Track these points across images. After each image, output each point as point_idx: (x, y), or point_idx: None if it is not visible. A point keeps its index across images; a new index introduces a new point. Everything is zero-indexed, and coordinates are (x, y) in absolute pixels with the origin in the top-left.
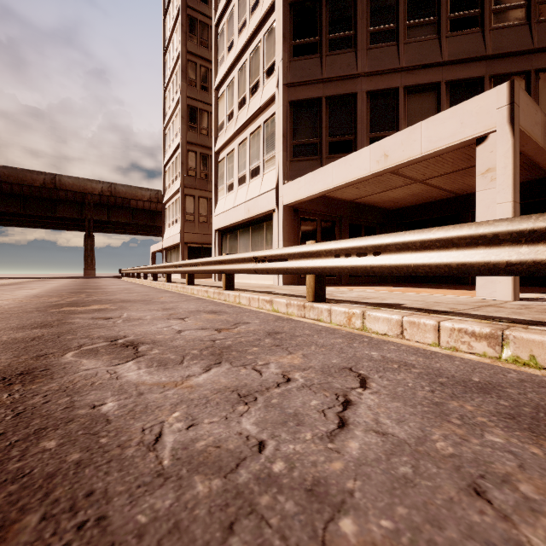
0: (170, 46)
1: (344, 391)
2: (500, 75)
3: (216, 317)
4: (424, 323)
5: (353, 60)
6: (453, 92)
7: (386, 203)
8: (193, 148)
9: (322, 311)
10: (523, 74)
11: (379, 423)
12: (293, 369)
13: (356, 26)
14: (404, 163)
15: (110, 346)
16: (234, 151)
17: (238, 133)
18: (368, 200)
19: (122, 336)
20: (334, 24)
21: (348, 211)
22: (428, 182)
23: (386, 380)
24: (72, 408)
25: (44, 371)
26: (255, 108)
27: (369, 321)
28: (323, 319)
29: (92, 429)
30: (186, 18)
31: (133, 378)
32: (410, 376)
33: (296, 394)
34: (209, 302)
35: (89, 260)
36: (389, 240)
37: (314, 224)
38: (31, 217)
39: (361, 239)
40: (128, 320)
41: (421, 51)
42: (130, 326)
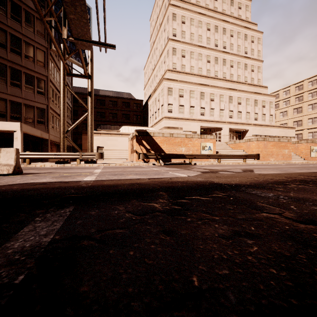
0: None
1: None
2: (26, 104)
3: None
4: None
5: None
6: (12, 104)
7: None
8: None
9: None
10: (33, 106)
11: None
12: None
13: None
14: None
15: None
16: None
17: None
18: None
19: None
20: None
21: None
22: None
23: None
24: None
25: None
26: None
27: None
28: None
29: None
30: None
31: None
32: None
33: None
34: None
35: None
36: None
37: None
38: None
39: None
40: None
41: (0, 87)
42: None
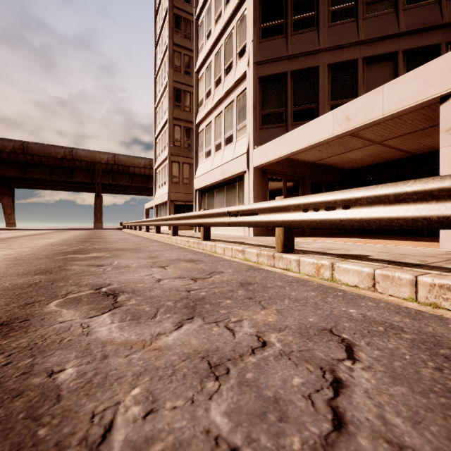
0: (160, 40)
1: (329, 363)
2: None
3: (193, 266)
4: (399, 277)
5: (315, 37)
6: (410, 60)
7: (344, 164)
8: (178, 122)
9: (290, 262)
10: None
11: (387, 424)
12: (267, 329)
13: (318, 7)
14: (366, 124)
15: (93, 295)
16: (211, 123)
17: (215, 108)
18: (328, 161)
19: (107, 284)
20: (298, 7)
21: (310, 171)
22: (386, 144)
23: (376, 350)
24: (28, 374)
25: (23, 322)
26: (229, 85)
27: (339, 272)
28: (292, 269)
29: (36, 410)
30: (172, 16)
31: (103, 334)
32: (403, 344)
33: (274, 366)
34: (189, 251)
35: (98, 215)
36: (360, 193)
37: (280, 183)
38: (55, 182)
39: (329, 193)
40: (117, 267)
41: (379, 25)
42: (116, 273)
